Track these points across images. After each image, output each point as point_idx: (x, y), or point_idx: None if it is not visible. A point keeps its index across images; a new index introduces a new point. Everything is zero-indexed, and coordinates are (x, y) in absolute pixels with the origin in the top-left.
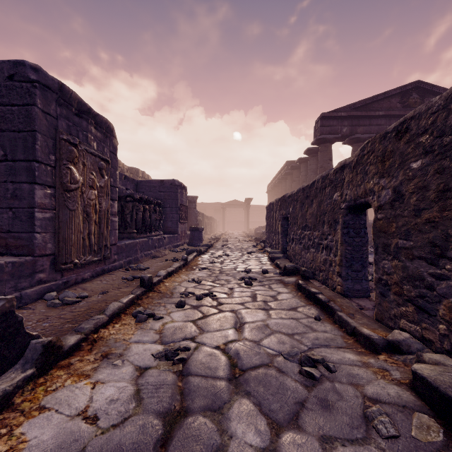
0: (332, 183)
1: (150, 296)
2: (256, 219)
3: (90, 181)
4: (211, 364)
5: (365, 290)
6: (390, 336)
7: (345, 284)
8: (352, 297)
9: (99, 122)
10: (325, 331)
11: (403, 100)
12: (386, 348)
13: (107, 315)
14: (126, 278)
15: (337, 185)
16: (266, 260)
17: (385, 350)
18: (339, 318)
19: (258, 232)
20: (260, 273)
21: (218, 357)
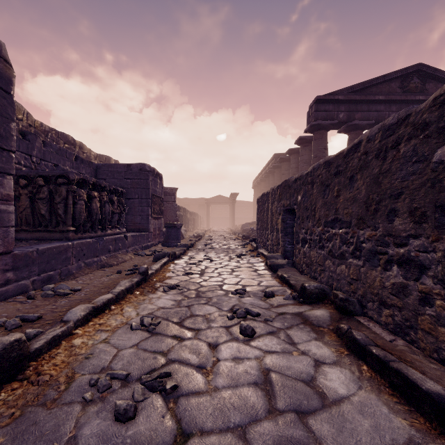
0: (429, 129)
1: None
2: (242, 216)
3: None
4: None
5: None
6: None
7: None
8: None
9: None
10: None
11: (404, 85)
12: None
13: None
14: (5, 323)
15: None
16: (263, 269)
17: None
18: None
19: (246, 229)
20: (262, 297)
21: None
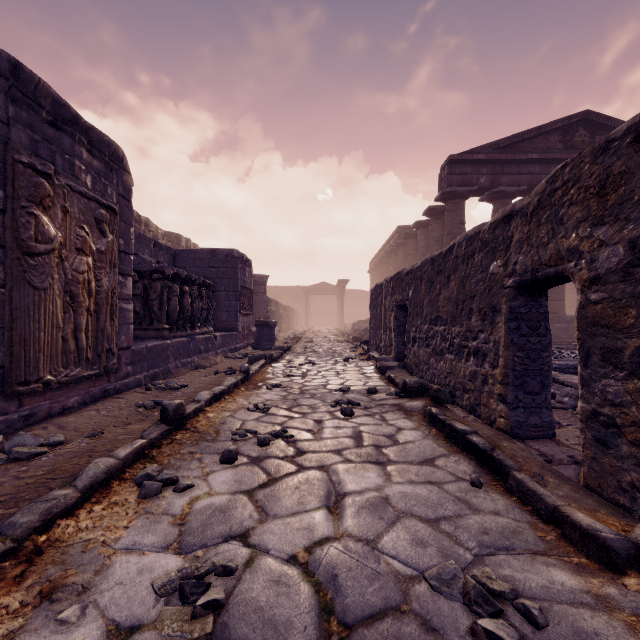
0: (488, 246)
1: (176, 440)
2: (354, 311)
3: (77, 241)
4: (278, 609)
5: (547, 426)
6: (639, 534)
7: (512, 415)
8: (526, 438)
9: (97, 142)
10: (495, 512)
11: (566, 138)
12: (636, 561)
13: (79, 488)
14: (142, 405)
15: (496, 248)
16: (372, 372)
17: (634, 566)
18: (518, 484)
19: (358, 329)
20: (365, 393)
21: (294, 588)
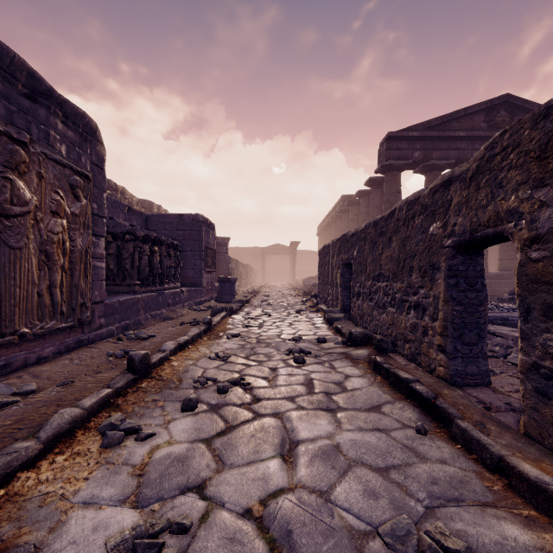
0: (428, 210)
1: (141, 389)
2: (304, 268)
3: (52, 204)
4: None
5: (484, 374)
6: None
7: (451, 364)
8: (464, 386)
9: (71, 115)
10: (442, 460)
11: (489, 118)
12: None
13: (41, 439)
14: (113, 354)
15: (436, 211)
16: (321, 323)
17: None
18: (462, 432)
19: (308, 284)
20: (315, 342)
21: (248, 547)
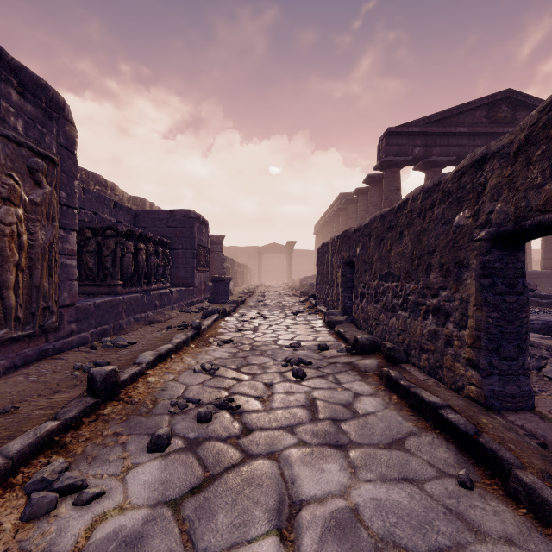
0: (451, 197)
1: (102, 416)
2: (301, 268)
3: (2, 189)
4: None
5: (526, 396)
6: None
7: (486, 383)
8: (503, 410)
9: (31, 85)
10: (507, 538)
11: (490, 114)
12: None
13: None
14: (81, 367)
15: (463, 198)
16: (321, 326)
17: None
18: (528, 491)
19: (305, 284)
20: (316, 350)
21: None
